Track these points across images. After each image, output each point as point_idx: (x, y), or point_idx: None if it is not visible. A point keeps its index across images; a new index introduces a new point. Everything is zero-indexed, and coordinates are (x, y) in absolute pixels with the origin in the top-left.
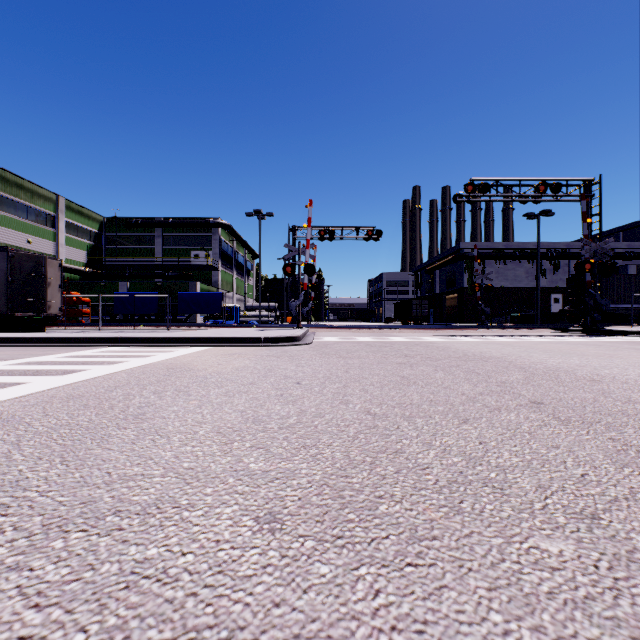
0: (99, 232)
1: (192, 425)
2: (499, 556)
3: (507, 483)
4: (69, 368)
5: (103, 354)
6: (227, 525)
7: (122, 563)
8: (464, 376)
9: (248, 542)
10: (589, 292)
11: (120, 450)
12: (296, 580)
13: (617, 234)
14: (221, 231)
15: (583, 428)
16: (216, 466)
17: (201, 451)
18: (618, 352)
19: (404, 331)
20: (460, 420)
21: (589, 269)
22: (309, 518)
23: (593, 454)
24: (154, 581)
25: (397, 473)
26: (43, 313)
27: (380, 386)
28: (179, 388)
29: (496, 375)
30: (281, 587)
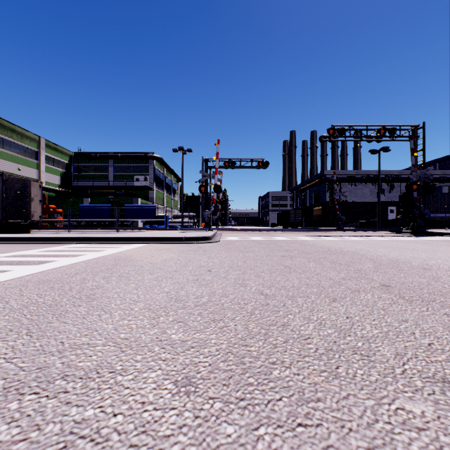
0: (69, 163)
1: (129, 303)
2: (373, 417)
3: (372, 351)
4: (43, 259)
5: (69, 249)
6: (151, 388)
7: (63, 423)
8: (330, 265)
9: (168, 404)
10: (416, 205)
11: (73, 323)
12: (206, 440)
13: (434, 164)
14: (155, 162)
15: (423, 305)
16: (145, 337)
17: (135, 324)
18: (439, 248)
19: (284, 233)
20: (330, 299)
21: (416, 189)
22: (217, 382)
23: (434, 327)
24: (88, 441)
25: (285, 342)
26: (28, 220)
27: (269, 273)
28: (122, 274)
29: (353, 265)
30: (194, 447)
